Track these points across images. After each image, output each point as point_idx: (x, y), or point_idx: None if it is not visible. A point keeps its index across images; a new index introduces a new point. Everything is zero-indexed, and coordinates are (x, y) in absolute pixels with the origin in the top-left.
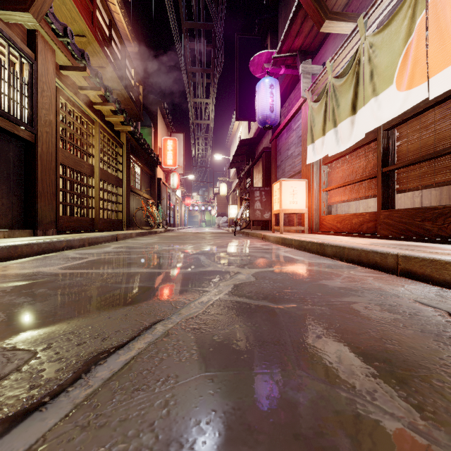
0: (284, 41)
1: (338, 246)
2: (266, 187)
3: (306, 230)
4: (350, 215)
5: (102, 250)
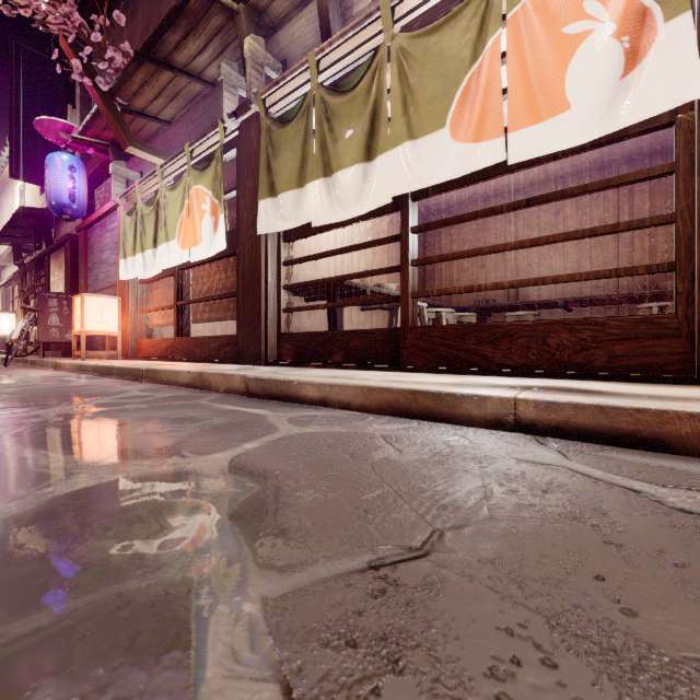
0: (88, 127)
1: (120, 368)
2: (70, 293)
3: (120, 356)
4: (161, 341)
5: None
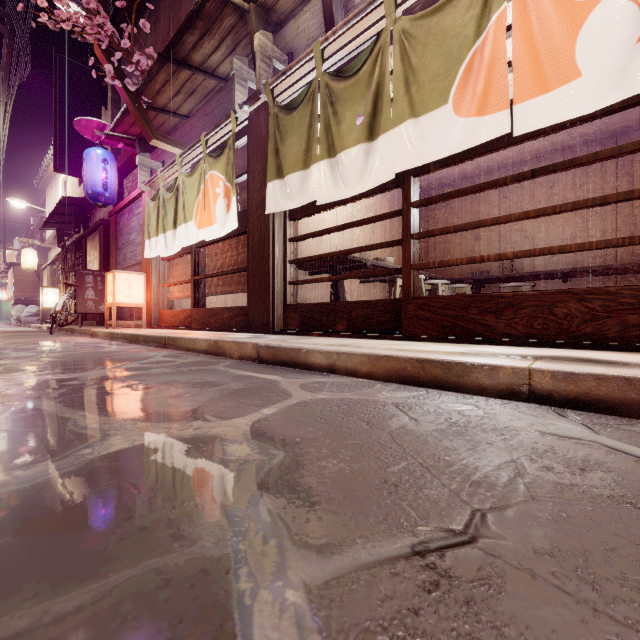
0: (118, 124)
1: (145, 336)
2: (103, 271)
3: (145, 325)
4: (180, 312)
5: None
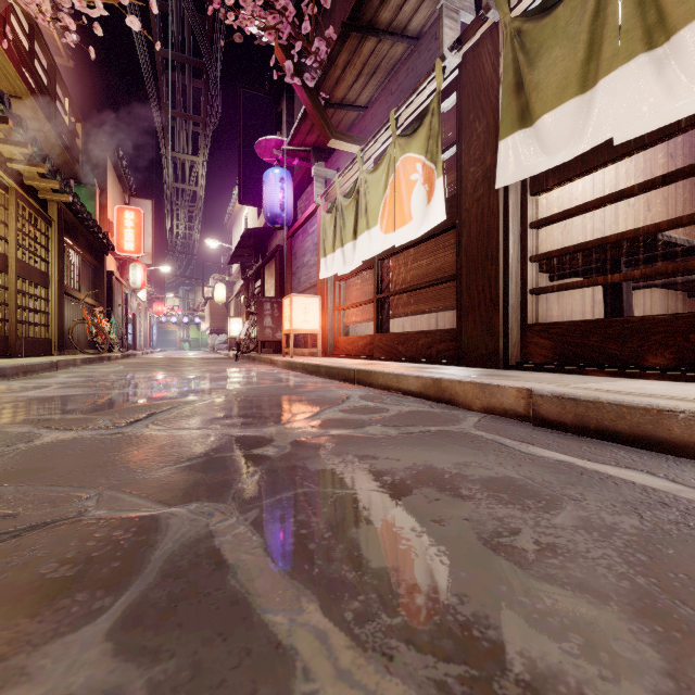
0: (295, 136)
1: (328, 367)
2: (279, 297)
3: (320, 353)
4: (358, 338)
5: (56, 379)
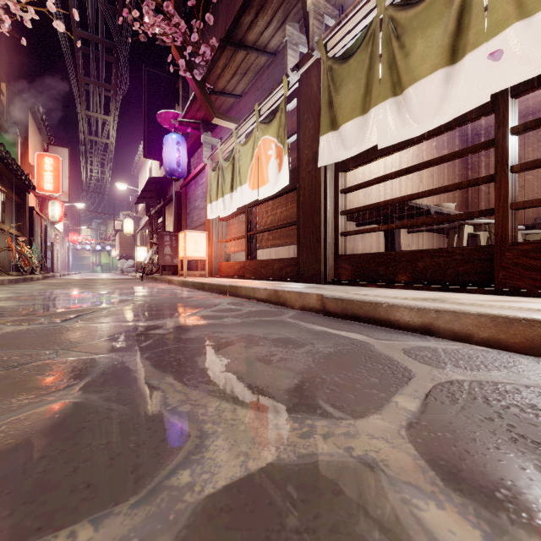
0: (187, 111)
1: (210, 284)
2: (176, 232)
3: (207, 275)
4: (234, 263)
5: None
